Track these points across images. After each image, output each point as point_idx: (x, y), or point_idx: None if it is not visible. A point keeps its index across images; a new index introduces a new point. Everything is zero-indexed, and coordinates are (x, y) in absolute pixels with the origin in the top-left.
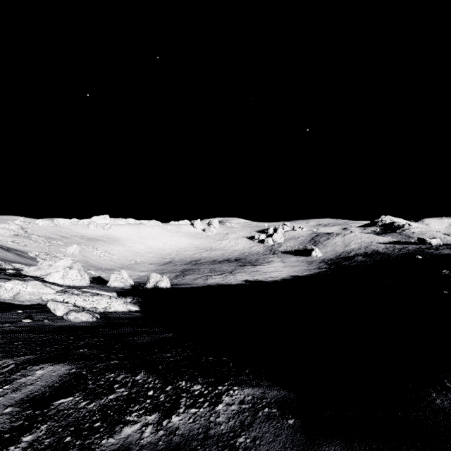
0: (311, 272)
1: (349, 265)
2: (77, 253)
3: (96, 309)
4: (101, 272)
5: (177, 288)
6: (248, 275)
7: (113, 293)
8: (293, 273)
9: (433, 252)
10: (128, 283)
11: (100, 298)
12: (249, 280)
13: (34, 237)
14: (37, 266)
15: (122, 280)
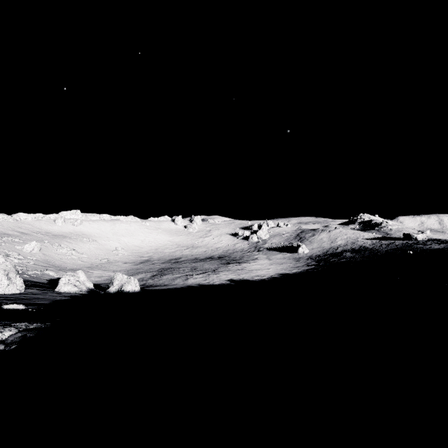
0: (299, 269)
1: (339, 261)
2: (36, 251)
3: None
4: (64, 273)
5: (151, 290)
6: (233, 273)
7: None
8: (281, 270)
9: (422, 247)
10: (85, 287)
11: None
12: (234, 280)
13: None
14: None
15: (76, 284)
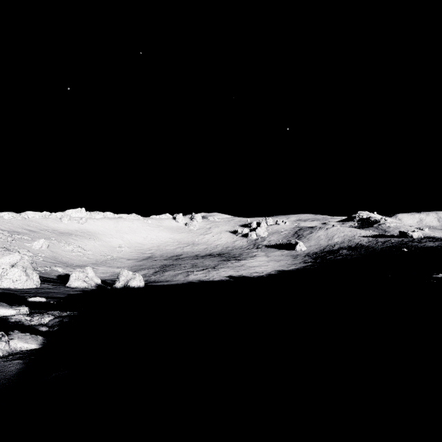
0: (296, 266)
1: (335, 258)
2: (44, 248)
3: None
4: (71, 269)
5: (154, 286)
6: (232, 270)
7: (20, 308)
8: (278, 267)
9: (417, 245)
10: (93, 282)
11: None
12: (233, 276)
13: None
14: None
15: (85, 279)
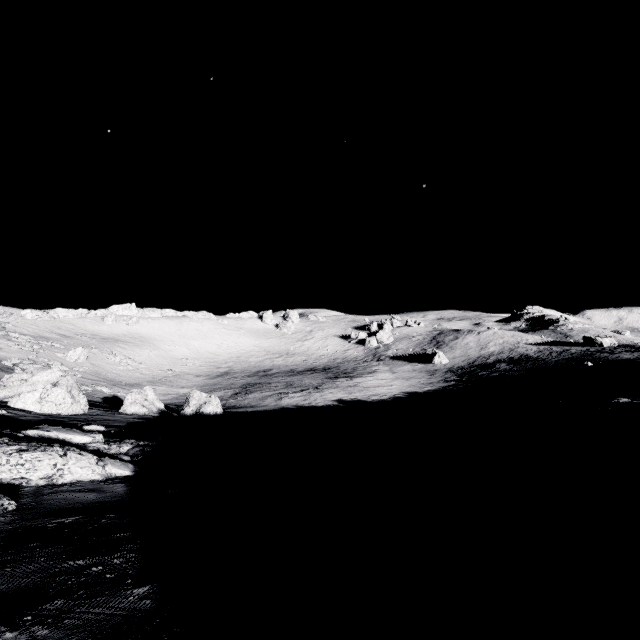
0: (434, 387)
1: (489, 376)
2: (83, 360)
3: (27, 481)
4: (120, 389)
5: (234, 413)
6: (342, 391)
7: (95, 435)
8: (408, 388)
9: (607, 357)
10: (155, 407)
11: (38, 456)
12: (343, 400)
13: (16, 337)
14: (1, 382)
15: (145, 403)
